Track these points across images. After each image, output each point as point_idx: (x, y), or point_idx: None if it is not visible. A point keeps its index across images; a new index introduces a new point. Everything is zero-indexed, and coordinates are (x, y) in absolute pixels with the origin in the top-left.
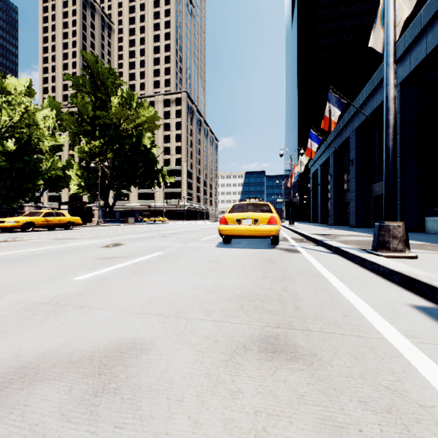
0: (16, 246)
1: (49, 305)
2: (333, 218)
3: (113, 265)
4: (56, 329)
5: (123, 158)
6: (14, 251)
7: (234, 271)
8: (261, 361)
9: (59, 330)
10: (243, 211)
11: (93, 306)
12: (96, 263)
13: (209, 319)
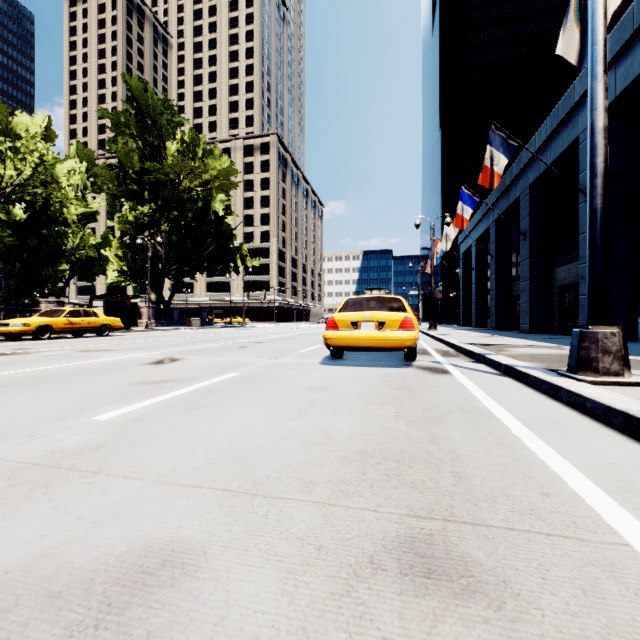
0: (18, 363)
1: (41, 469)
2: (495, 319)
3: (158, 395)
4: (40, 519)
5: (184, 231)
6: (13, 370)
7: (349, 406)
8: (406, 596)
9: (45, 522)
10: (362, 309)
11: (113, 472)
12: (134, 392)
13: (307, 500)
